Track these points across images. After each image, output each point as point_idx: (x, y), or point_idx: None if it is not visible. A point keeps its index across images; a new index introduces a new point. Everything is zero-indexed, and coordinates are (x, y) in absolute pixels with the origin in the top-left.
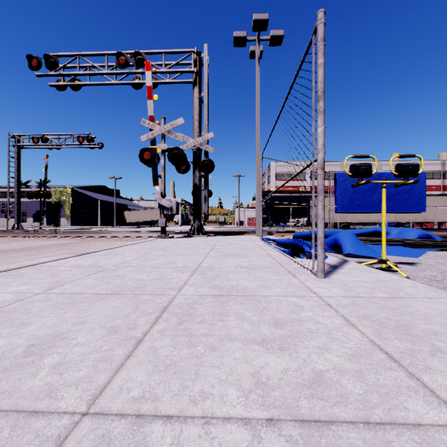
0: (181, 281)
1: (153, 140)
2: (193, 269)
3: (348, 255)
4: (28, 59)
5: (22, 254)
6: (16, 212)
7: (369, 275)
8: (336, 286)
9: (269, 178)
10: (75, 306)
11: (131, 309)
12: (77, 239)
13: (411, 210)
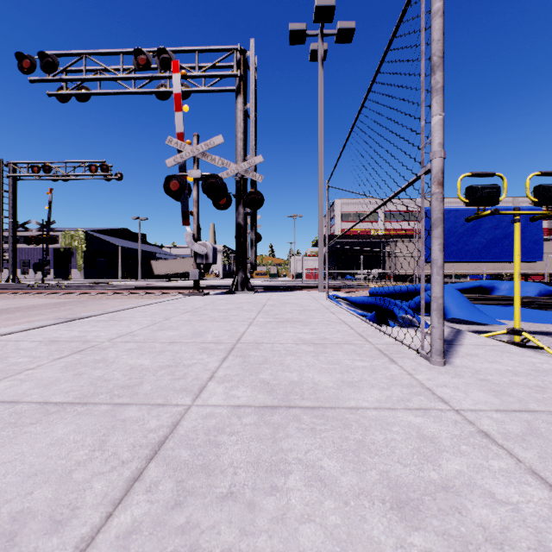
0: (206, 371)
1: (182, 164)
2: (228, 346)
3: (452, 321)
4: (18, 58)
5: None
6: (11, 262)
7: (512, 359)
8: (472, 382)
9: (333, 219)
10: None
11: (89, 448)
12: (84, 297)
13: (523, 258)
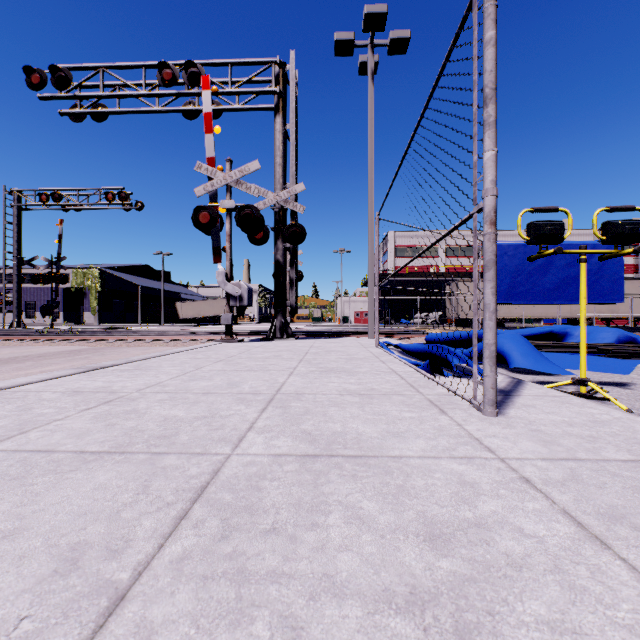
0: (245, 422)
1: (213, 194)
2: (267, 397)
3: (516, 370)
4: (27, 72)
5: (7, 368)
6: (15, 304)
7: (571, 410)
8: (523, 433)
9: (386, 254)
10: (23, 486)
11: (133, 491)
12: (100, 344)
13: (601, 300)
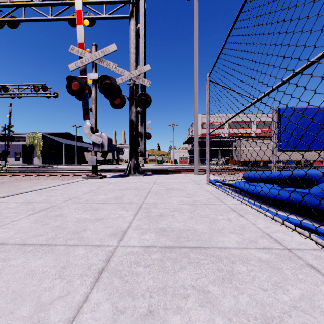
0: None
1: (83, 69)
2: None
3: None
4: None
5: None
6: None
7: None
8: None
9: None
10: None
11: None
12: (12, 178)
13: None
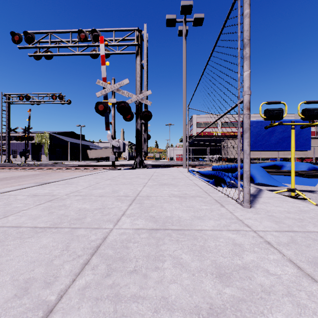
0: (120, 211)
1: (105, 95)
2: (132, 198)
3: (258, 184)
4: (12, 35)
5: (1, 183)
6: (7, 151)
7: (288, 204)
8: (264, 217)
9: (192, 126)
10: (3, 246)
11: (60, 249)
12: (49, 171)
13: (299, 149)
